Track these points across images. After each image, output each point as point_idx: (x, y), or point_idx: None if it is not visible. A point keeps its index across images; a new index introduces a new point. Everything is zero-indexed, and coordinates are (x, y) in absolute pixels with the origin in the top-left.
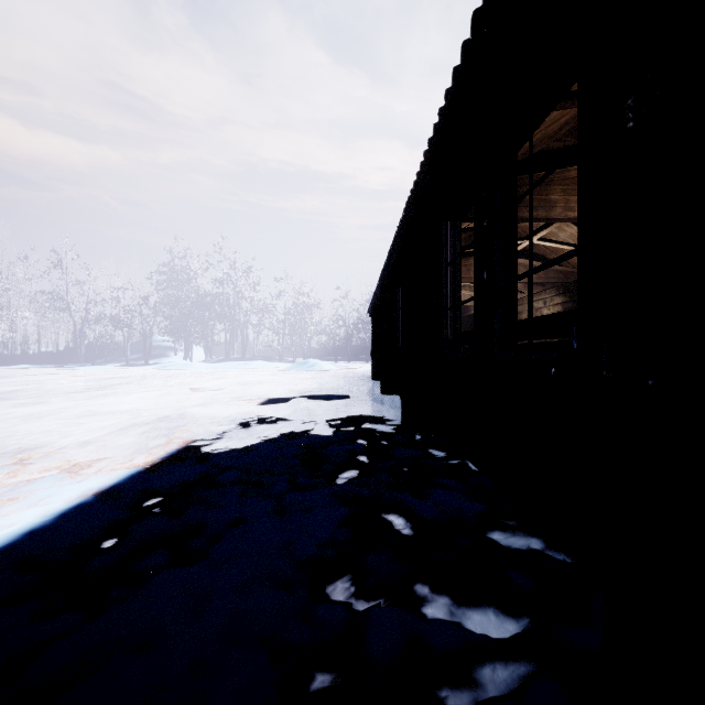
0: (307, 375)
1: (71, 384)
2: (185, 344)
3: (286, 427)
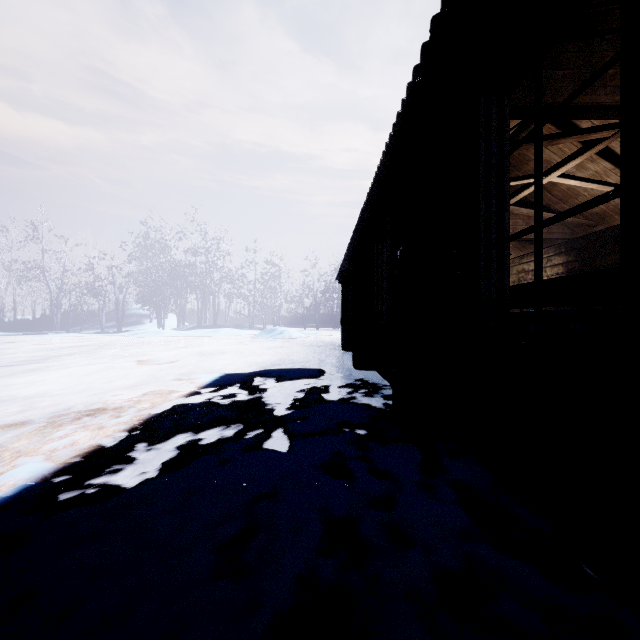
0: (274, 343)
1: (15, 355)
2: (158, 312)
3: (225, 433)
